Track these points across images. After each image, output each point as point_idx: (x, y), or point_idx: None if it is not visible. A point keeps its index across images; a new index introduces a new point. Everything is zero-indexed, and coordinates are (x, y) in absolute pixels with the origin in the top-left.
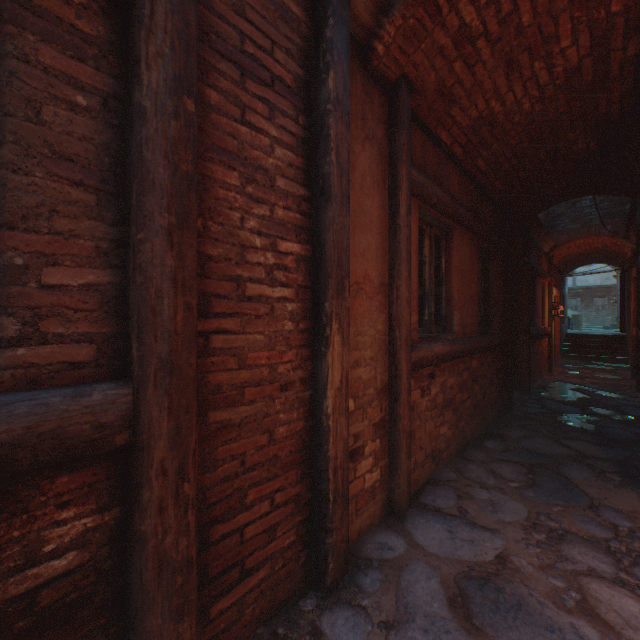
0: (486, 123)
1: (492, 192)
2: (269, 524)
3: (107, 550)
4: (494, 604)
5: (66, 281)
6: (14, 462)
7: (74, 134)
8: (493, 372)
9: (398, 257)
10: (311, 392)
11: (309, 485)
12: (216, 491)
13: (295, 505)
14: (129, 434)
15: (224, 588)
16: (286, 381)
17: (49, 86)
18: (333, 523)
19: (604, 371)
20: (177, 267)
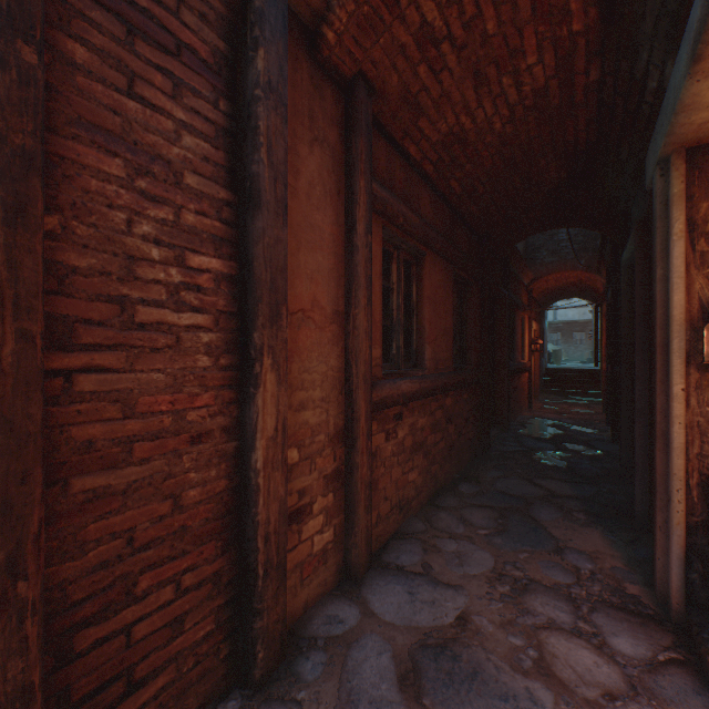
0: (458, 140)
1: (468, 218)
2: (174, 615)
3: None
4: (449, 676)
5: None
6: None
7: None
8: (470, 410)
9: (355, 282)
10: (238, 443)
11: (235, 558)
12: (85, 584)
13: (214, 586)
14: None
15: None
16: (200, 431)
17: None
18: (264, 603)
19: (579, 406)
20: (4, 279)
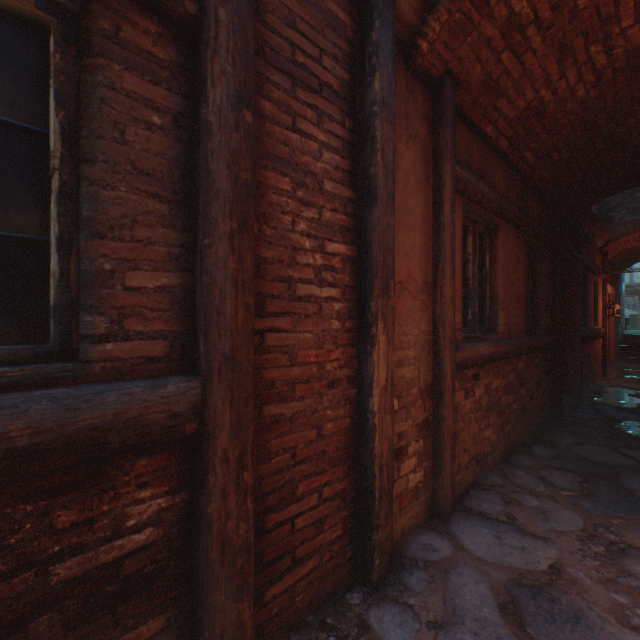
0: (535, 113)
1: (540, 185)
2: (317, 517)
3: (177, 529)
4: (549, 614)
5: (144, 284)
6: (106, 444)
7: (151, 151)
8: (541, 375)
9: (442, 256)
10: (356, 390)
11: (354, 481)
12: (270, 481)
13: (341, 500)
14: (197, 424)
15: (277, 574)
16: (333, 379)
17: (131, 109)
18: (379, 520)
19: None
20: (237, 269)
